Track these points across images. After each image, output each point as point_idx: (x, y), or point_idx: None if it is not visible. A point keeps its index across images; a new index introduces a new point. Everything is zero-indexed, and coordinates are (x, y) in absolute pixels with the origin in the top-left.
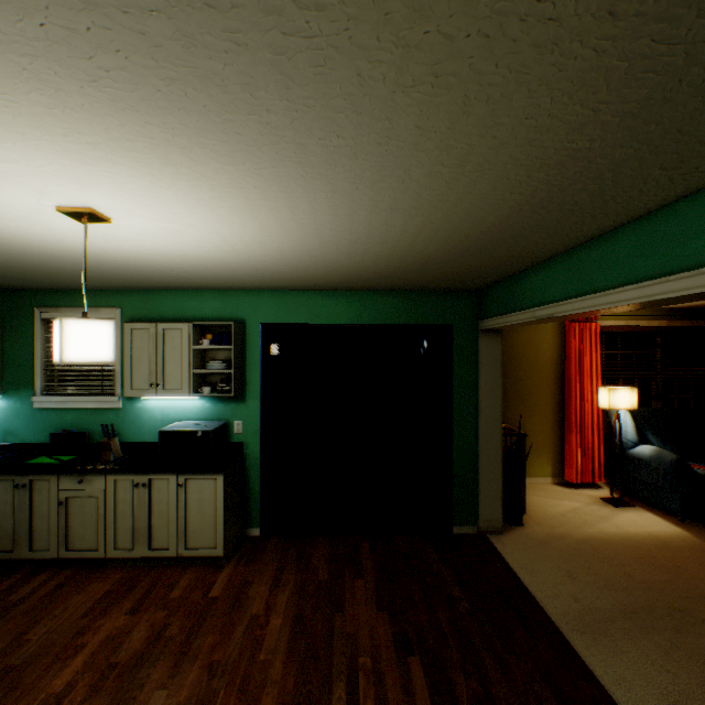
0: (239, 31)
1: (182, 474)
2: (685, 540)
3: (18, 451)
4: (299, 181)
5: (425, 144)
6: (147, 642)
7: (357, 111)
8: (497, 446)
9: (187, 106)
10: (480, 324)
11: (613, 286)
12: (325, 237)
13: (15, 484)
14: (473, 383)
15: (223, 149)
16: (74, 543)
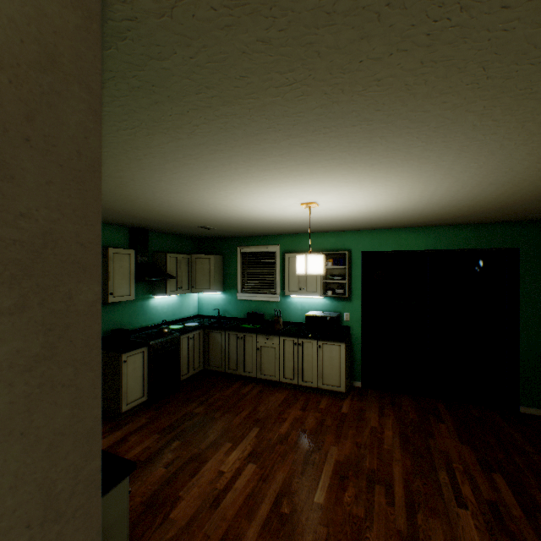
0: (450, 145)
1: (320, 340)
2: None
3: (230, 321)
4: (437, 180)
5: (529, 158)
6: (316, 424)
7: (492, 154)
8: None
9: (404, 166)
10: None
11: None
12: (432, 200)
13: (238, 336)
14: (539, 295)
15: (406, 175)
16: (263, 371)
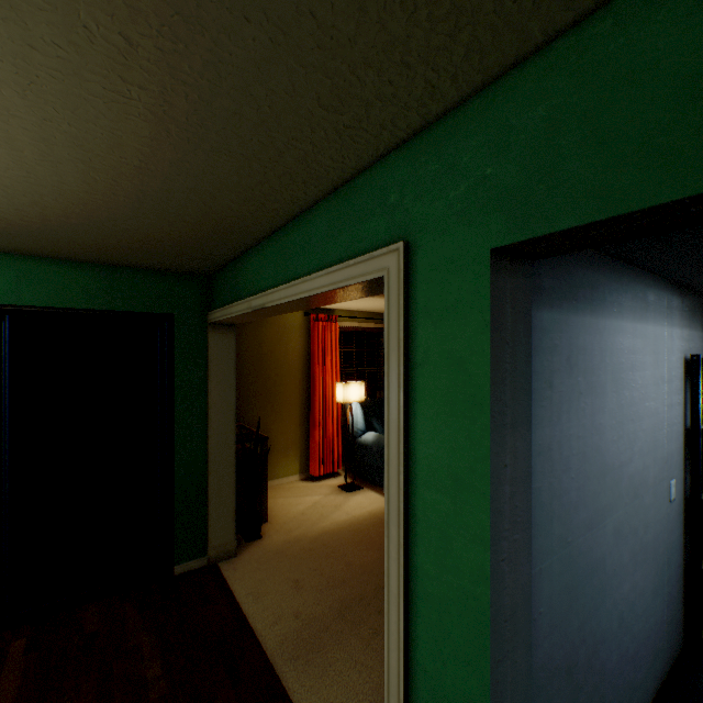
0: None
1: None
2: None
3: None
4: None
5: None
6: None
7: None
8: (231, 457)
9: None
10: (210, 316)
11: (311, 273)
12: None
13: None
14: (202, 387)
15: None
16: None
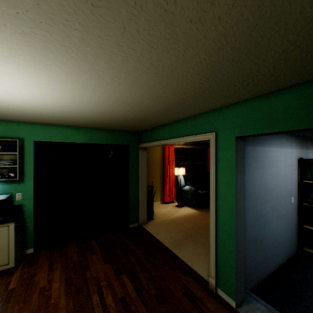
0: (104, 45)
1: None
2: (197, 213)
3: None
4: (93, 86)
5: (145, 87)
6: None
7: (129, 74)
8: (145, 191)
9: (64, 54)
10: (140, 145)
11: (185, 136)
12: (89, 106)
13: None
14: (137, 168)
15: (67, 69)
16: None
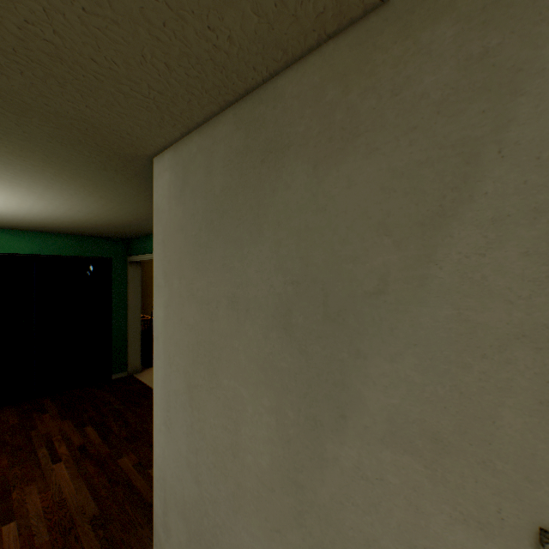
0: (38, 182)
1: None
2: None
3: None
4: (33, 199)
5: (98, 204)
6: None
7: (73, 196)
8: (139, 325)
9: None
10: (130, 258)
11: None
12: (33, 212)
13: None
14: (125, 291)
15: None
16: None
